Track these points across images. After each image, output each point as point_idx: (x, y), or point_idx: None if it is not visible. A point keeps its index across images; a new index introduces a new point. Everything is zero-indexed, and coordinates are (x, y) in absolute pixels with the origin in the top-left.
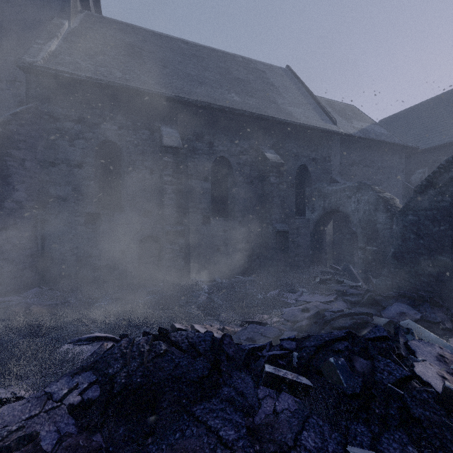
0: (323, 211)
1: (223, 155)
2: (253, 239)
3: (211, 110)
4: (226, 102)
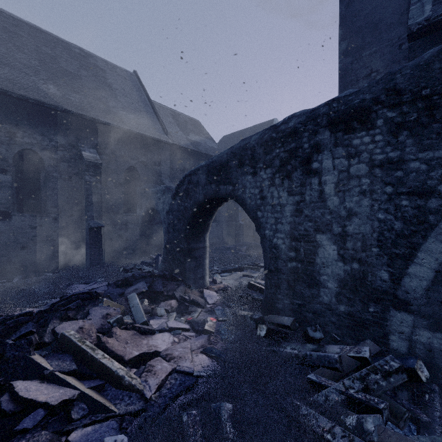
0: (146, 209)
1: (30, 147)
2: (71, 235)
3: (11, 97)
4: (37, 93)
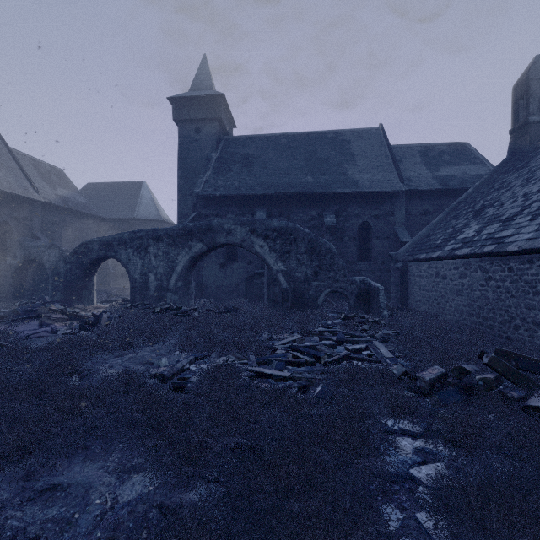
0: (25, 259)
1: None
2: None
3: None
4: None
